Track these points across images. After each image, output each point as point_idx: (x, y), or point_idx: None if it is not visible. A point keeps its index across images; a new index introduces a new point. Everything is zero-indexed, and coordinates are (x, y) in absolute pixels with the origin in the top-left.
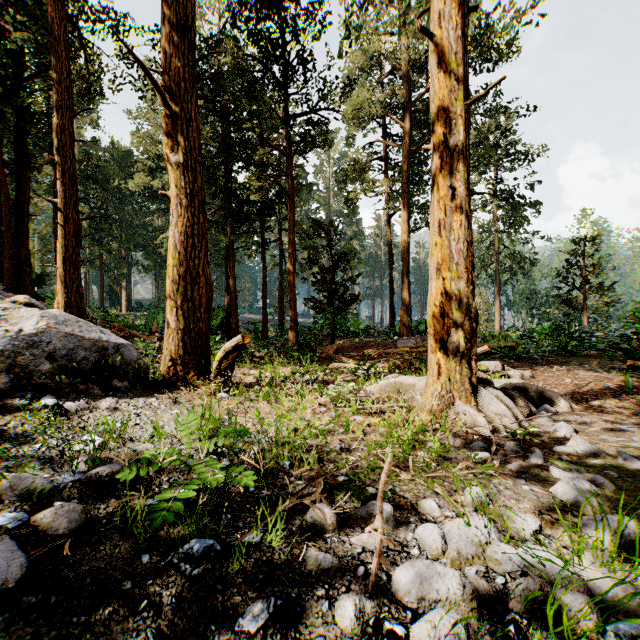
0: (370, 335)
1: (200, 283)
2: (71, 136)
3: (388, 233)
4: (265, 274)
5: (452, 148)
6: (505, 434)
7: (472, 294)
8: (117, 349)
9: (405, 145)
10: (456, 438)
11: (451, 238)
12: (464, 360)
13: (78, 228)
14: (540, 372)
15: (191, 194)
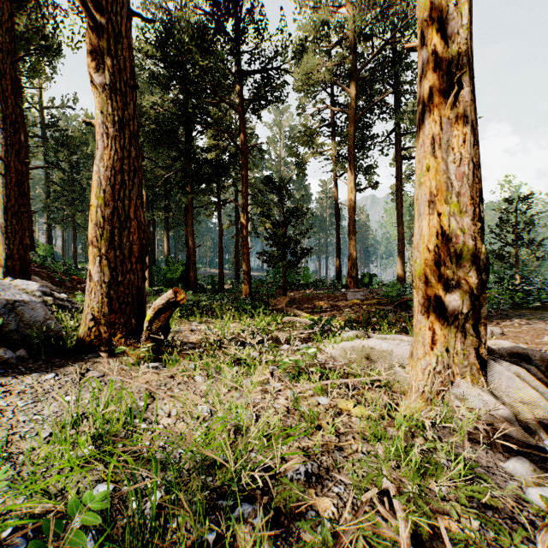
0: (318, 287)
1: (131, 228)
2: (13, 81)
3: (335, 193)
4: (221, 231)
5: (450, 39)
6: (542, 435)
7: (480, 234)
8: (12, 308)
9: (352, 110)
10: (474, 444)
11: (449, 160)
12: (468, 324)
13: (22, 177)
14: (504, 327)
15: (120, 122)
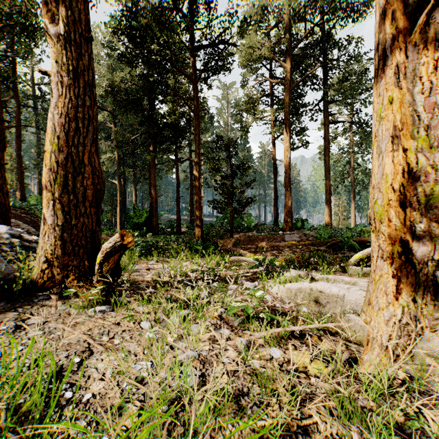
0: (259, 230)
1: (85, 173)
2: None
3: (273, 152)
4: (179, 183)
5: None
6: None
7: None
8: None
9: (287, 82)
10: None
11: (415, 90)
12: None
13: (2, 134)
14: None
15: (74, 72)
